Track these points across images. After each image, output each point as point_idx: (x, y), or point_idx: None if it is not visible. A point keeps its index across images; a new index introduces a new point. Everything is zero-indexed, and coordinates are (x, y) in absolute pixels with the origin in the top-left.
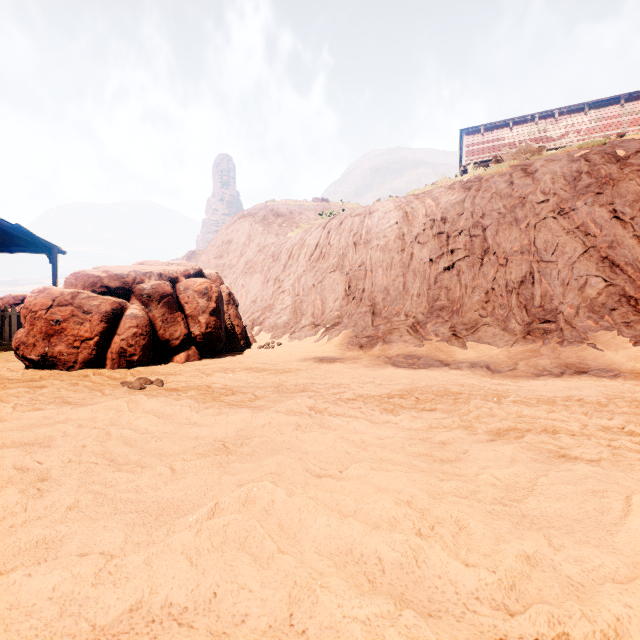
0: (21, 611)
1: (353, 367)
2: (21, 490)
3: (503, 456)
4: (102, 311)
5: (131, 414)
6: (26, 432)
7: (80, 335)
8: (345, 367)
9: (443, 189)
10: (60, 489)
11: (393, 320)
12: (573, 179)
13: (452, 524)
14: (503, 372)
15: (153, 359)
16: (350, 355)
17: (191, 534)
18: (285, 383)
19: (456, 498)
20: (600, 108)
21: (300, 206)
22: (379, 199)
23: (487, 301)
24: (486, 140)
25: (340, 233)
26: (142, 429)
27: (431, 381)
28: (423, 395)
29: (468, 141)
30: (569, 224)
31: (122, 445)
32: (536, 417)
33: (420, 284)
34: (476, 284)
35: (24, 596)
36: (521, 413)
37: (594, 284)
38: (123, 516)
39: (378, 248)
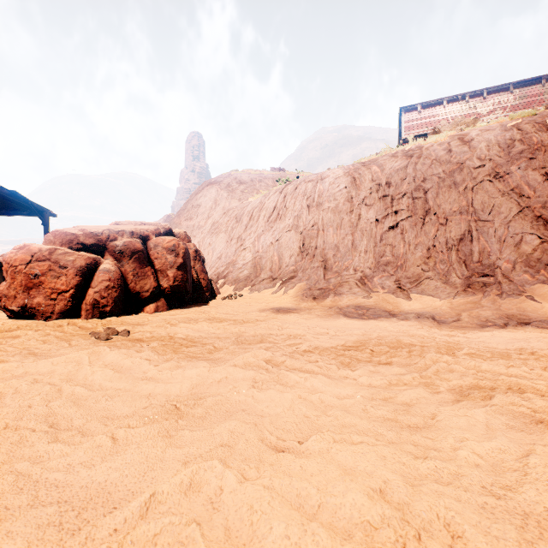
0: None
1: (308, 317)
2: None
3: (476, 422)
4: (77, 266)
5: (89, 368)
6: None
7: (57, 288)
8: (300, 317)
9: (387, 157)
10: None
11: (343, 274)
12: (507, 146)
13: (441, 529)
14: (448, 323)
15: (125, 310)
16: (304, 306)
17: None
18: (244, 334)
19: (438, 486)
20: (524, 87)
21: (260, 175)
22: (329, 168)
23: (429, 257)
24: (422, 117)
25: (295, 197)
26: (96, 385)
27: (382, 332)
28: (377, 347)
29: (407, 118)
30: (504, 186)
31: (69, 405)
32: (496, 372)
33: (367, 242)
34: (418, 241)
35: None
36: (479, 368)
37: (529, 241)
38: (39, 511)
39: (329, 210)
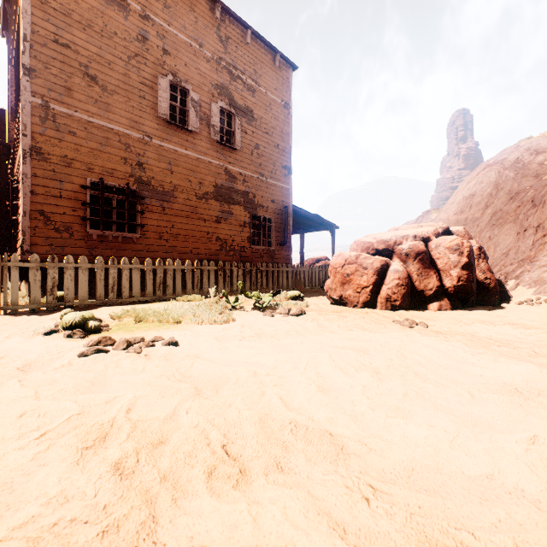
0: (410, 441)
1: None
2: (371, 375)
3: None
4: (374, 267)
5: (413, 345)
6: (353, 342)
7: (360, 284)
8: None
9: None
10: (391, 382)
11: None
12: None
13: None
14: None
15: (409, 305)
16: None
17: (520, 448)
18: None
19: None
20: None
21: None
22: None
23: None
24: None
25: None
26: (426, 357)
27: None
28: None
29: None
30: None
31: (418, 365)
32: None
33: None
34: None
35: (408, 433)
36: None
37: None
38: (444, 414)
39: None
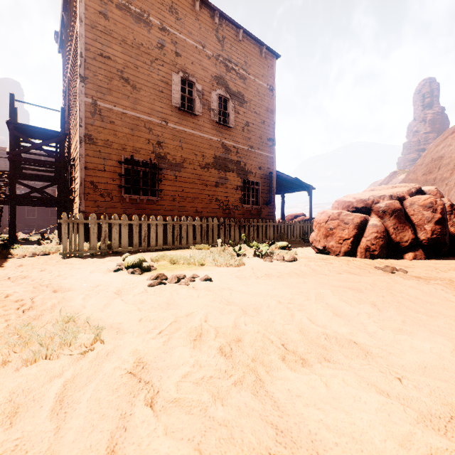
0: (418, 350)
1: None
2: (371, 306)
3: None
4: (354, 222)
5: (399, 286)
6: (346, 283)
7: (342, 236)
8: None
9: None
10: (388, 312)
11: None
12: None
13: None
14: None
15: (386, 255)
16: None
17: None
18: None
19: None
20: None
21: None
22: None
23: None
24: None
25: None
26: (413, 296)
27: None
28: None
29: None
30: None
31: (407, 301)
32: None
33: None
34: None
35: (415, 345)
36: None
37: None
38: (439, 336)
39: None
